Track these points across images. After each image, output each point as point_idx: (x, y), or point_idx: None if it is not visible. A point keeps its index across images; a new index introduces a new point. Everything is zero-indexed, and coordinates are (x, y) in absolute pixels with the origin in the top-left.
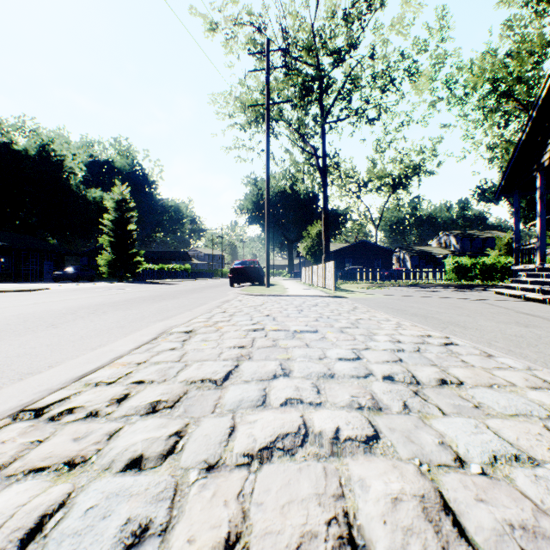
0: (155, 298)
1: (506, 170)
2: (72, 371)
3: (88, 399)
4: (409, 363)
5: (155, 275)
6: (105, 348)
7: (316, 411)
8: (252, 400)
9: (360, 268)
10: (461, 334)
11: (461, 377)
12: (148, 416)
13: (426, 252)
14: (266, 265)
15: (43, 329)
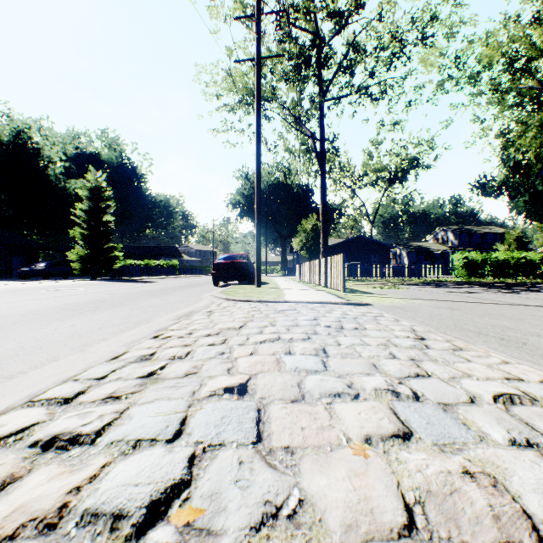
0: (84, 307)
1: None
2: None
3: None
4: None
5: (136, 271)
6: None
7: None
8: None
9: (360, 264)
10: None
11: None
12: None
13: (424, 248)
14: (256, 260)
15: None
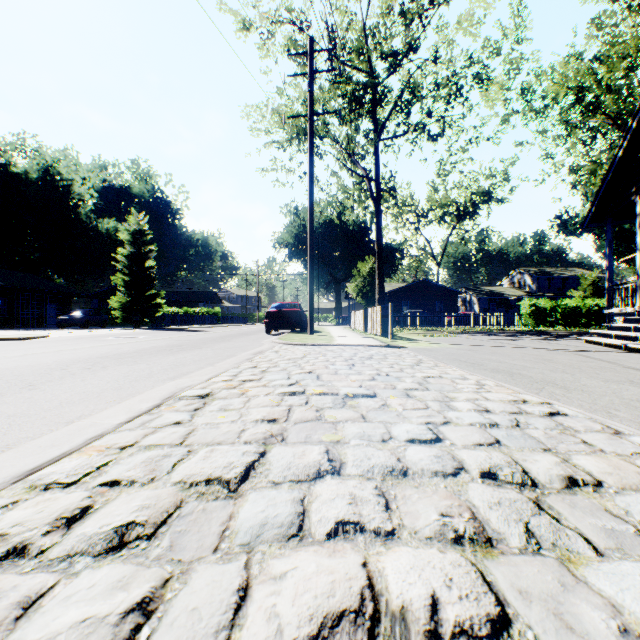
0: (173, 349)
1: (598, 194)
2: (22, 462)
3: (21, 517)
4: (512, 446)
5: (178, 320)
6: (85, 421)
7: (388, 550)
8: (281, 525)
9: (420, 312)
10: (566, 399)
11: (595, 473)
12: (104, 559)
13: (497, 293)
14: (309, 309)
15: (14, 391)
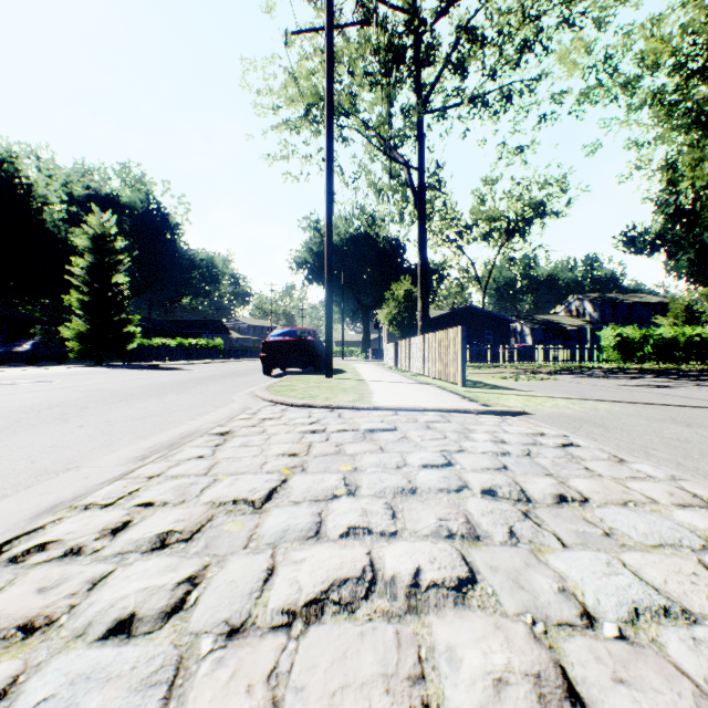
0: None
1: None
2: None
3: None
4: None
5: (162, 354)
6: None
7: None
8: None
9: (471, 344)
10: None
11: None
12: None
13: (553, 322)
14: (326, 336)
15: None
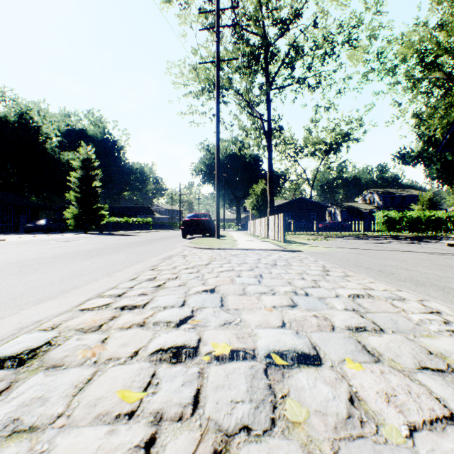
0: (92, 253)
1: (453, 123)
2: None
3: None
4: None
5: (119, 227)
6: None
7: None
8: None
9: (300, 221)
10: None
11: None
12: None
13: (354, 207)
14: (216, 218)
15: None
